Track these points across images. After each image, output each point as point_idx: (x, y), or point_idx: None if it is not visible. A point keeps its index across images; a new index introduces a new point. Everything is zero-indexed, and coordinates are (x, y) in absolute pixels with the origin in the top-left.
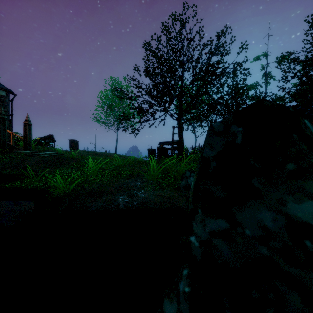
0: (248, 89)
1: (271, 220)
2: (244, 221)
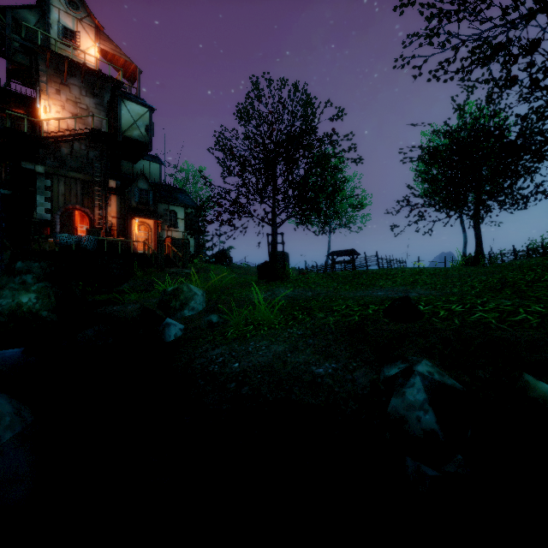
0: None
1: None
2: None
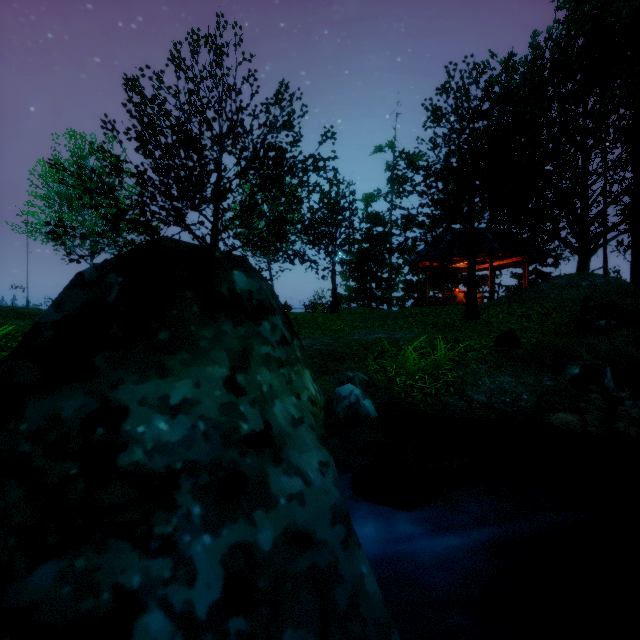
0: (366, 200)
1: (77, 408)
2: (32, 413)
